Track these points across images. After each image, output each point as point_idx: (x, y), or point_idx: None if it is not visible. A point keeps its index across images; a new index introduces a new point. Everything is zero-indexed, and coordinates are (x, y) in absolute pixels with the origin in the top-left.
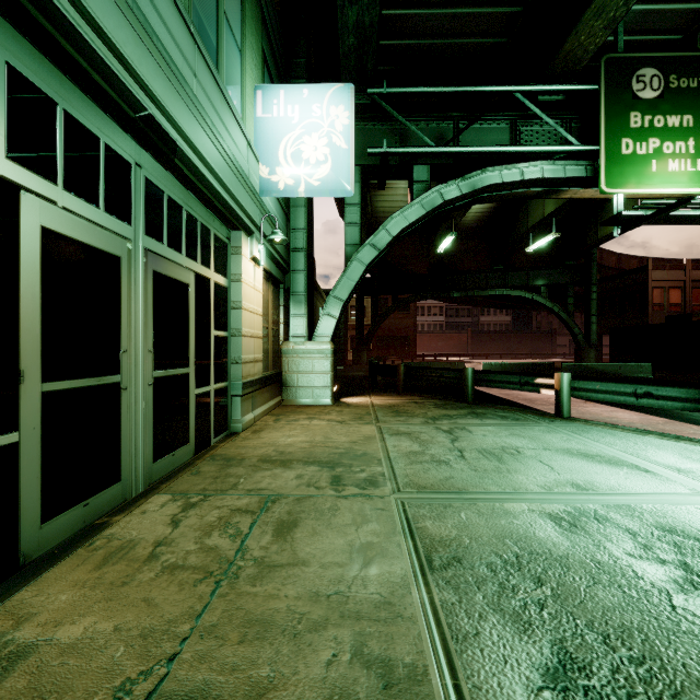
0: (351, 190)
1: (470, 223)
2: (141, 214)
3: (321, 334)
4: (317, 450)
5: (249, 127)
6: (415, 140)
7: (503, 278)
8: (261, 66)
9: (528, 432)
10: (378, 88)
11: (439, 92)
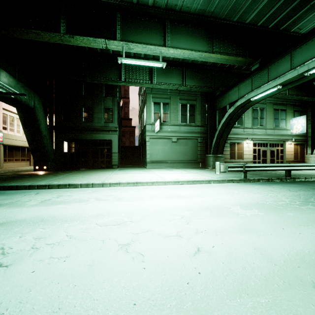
0: (305, 132)
1: None
2: (268, 146)
3: (314, 153)
4: None
5: (288, 126)
6: None
7: None
8: (293, 113)
9: None
10: None
11: None
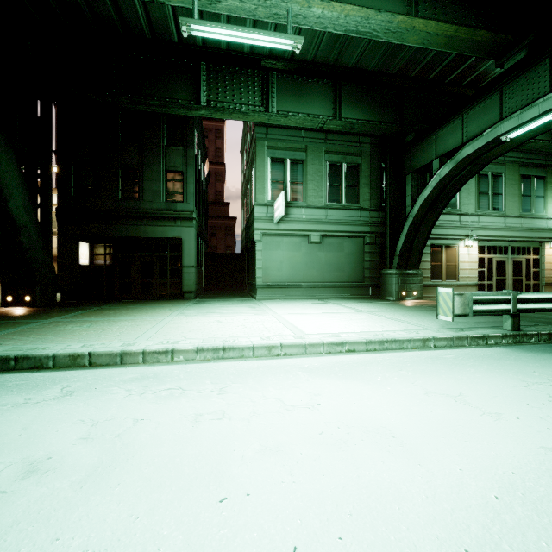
0: None
1: None
2: (510, 253)
3: None
4: None
5: (549, 211)
6: None
7: None
8: None
9: None
10: None
11: None
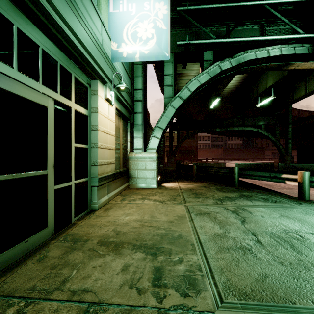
0: (168, 56)
1: (226, 94)
2: None
3: (150, 147)
4: (144, 230)
5: (104, 16)
6: (203, 38)
7: (242, 121)
8: None
9: (292, 214)
10: (183, 6)
11: (218, 7)
